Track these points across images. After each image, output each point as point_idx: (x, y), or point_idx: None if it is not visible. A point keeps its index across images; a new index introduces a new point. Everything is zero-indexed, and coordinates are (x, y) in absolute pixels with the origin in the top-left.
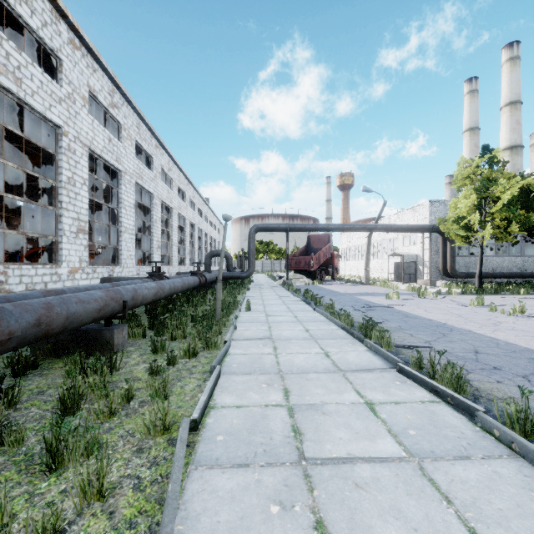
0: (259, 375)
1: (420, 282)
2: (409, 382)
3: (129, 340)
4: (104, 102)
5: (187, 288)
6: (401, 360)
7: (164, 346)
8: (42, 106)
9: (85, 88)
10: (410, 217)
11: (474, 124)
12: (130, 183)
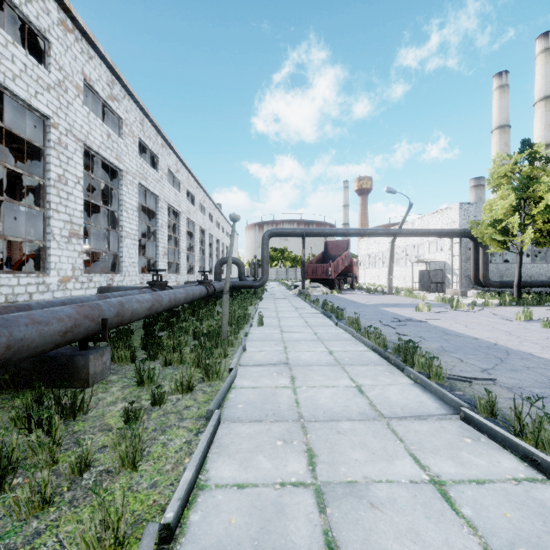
0: (273, 423)
1: (449, 292)
2: (484, 439)
3: (115, 365)
4: (102, 93)
5: (191, 299)
6: (465, 403)
7: (153, 376)
8: (25, 92)
9: (79, 76)
10: (436, 221)
11: (504, 122)
12: (132, 184)
